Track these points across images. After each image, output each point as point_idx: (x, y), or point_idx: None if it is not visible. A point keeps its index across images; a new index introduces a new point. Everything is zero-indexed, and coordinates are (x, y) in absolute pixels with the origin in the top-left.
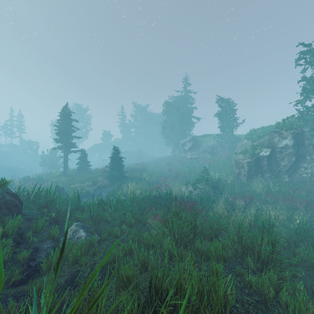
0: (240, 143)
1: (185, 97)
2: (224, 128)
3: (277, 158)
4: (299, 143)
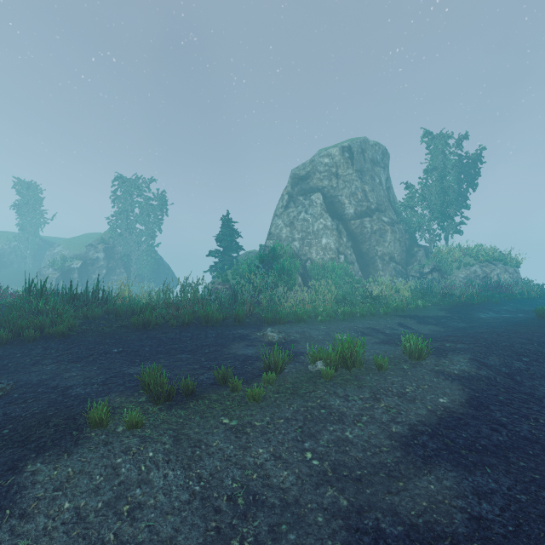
0: (50, 252)
1: None
2: (25, 226)
3: (89, 271)
4: (110, 257)
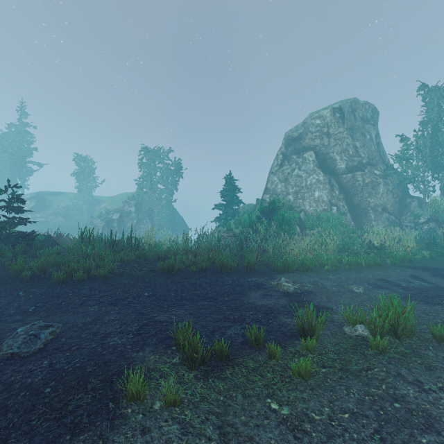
0: (98, 207)
1: (21, 133)
2: (82, 188)
3: (125, 221)
4: (139, 210)
